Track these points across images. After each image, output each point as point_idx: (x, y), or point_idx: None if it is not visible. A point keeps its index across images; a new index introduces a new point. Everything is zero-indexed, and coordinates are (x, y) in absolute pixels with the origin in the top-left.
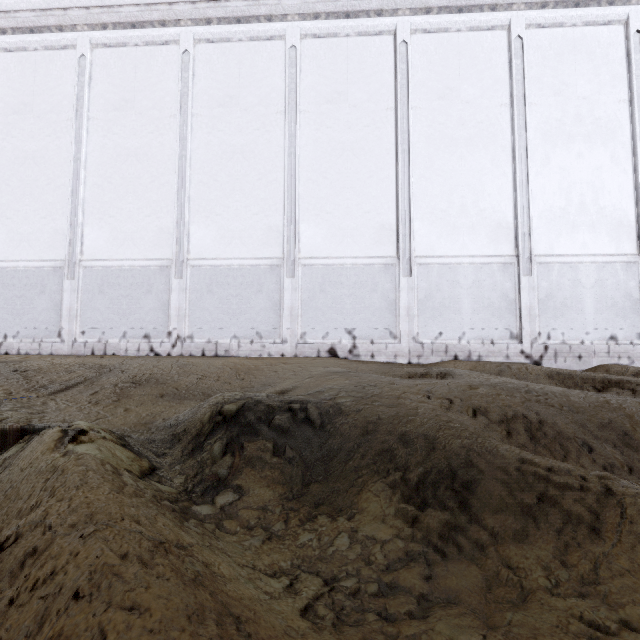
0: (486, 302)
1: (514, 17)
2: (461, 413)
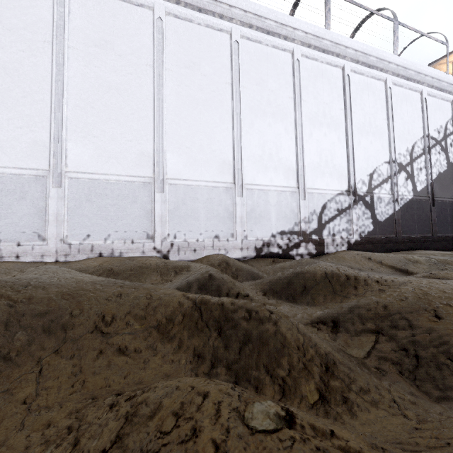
0: (129, 211)
1: (157, 3)
2: None
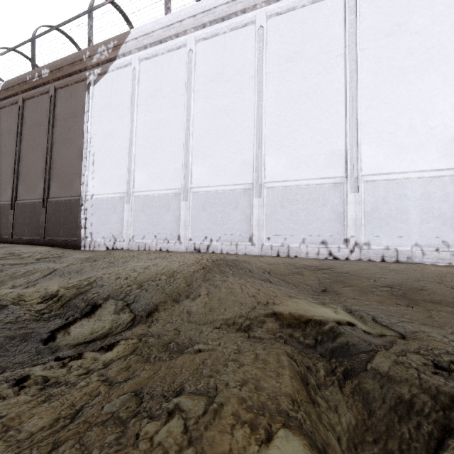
0: None
1: None
2: None
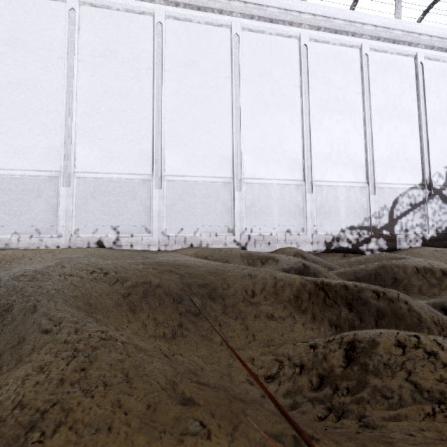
0: (213, 208)
1: (234, 21)
2: (105, 283)
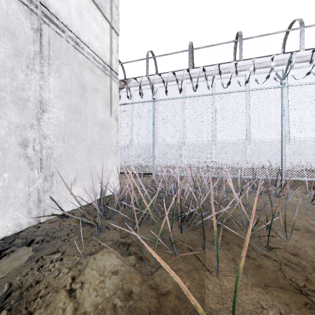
0: None
1: None
2: None
